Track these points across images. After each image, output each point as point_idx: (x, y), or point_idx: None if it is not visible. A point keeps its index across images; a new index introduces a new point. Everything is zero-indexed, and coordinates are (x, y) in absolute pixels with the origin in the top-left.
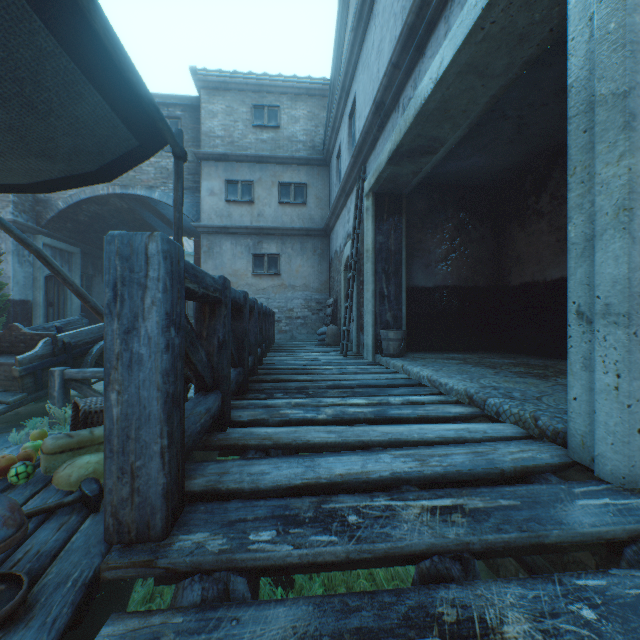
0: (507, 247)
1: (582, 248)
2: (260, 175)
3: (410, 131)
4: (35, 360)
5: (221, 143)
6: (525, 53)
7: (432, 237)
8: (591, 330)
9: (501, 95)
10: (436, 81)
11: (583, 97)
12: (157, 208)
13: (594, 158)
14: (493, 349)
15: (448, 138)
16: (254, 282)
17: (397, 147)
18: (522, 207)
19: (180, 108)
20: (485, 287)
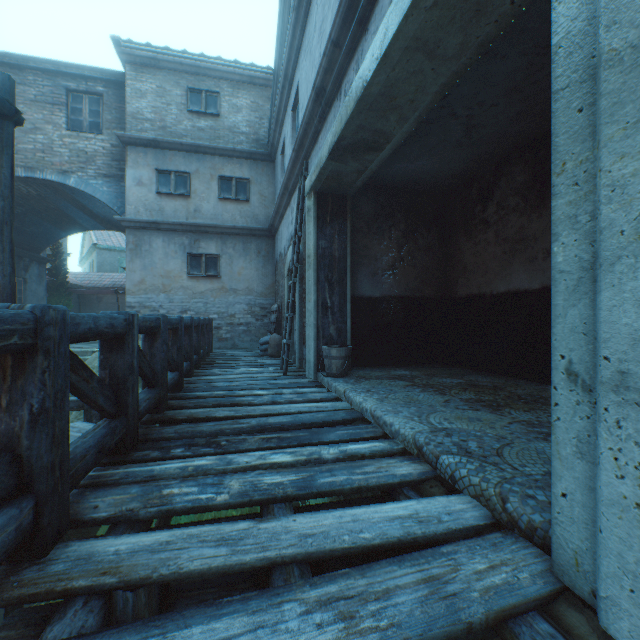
0: (454, 256)
1: (576, 279)
2: (197, 166)
3: (352, 120)
4: None
5: (151, 127)
6: (482, 31)
7: (379, 243)
8: (591, 402)
9: (453, 84)
10: (380, 57)
11: (577, 60)
12: (75, 197)
13: (599, 147)
14: (440, 362)
15: (394, 133)
16: (190, 285)
17: (338, 139)
18: (469, 216)
19: (102, 83)
20: (432, 297)
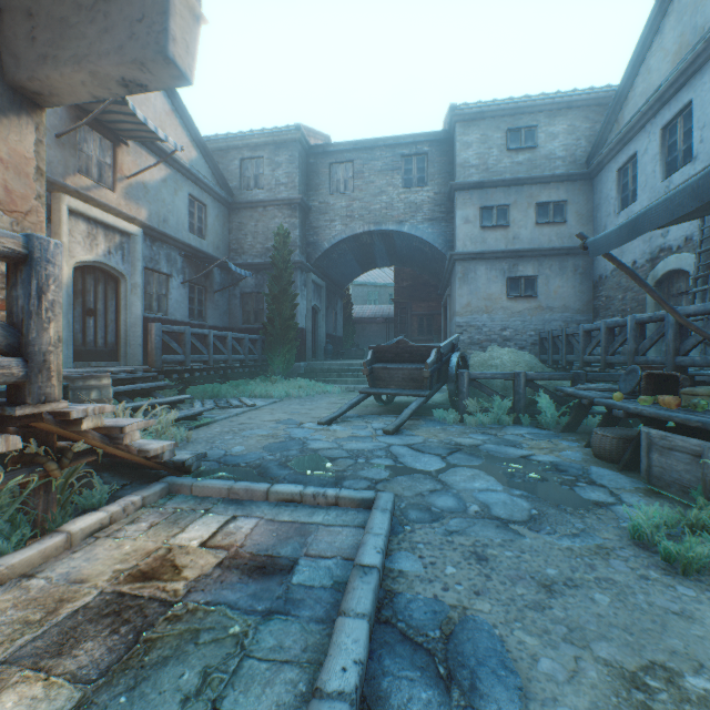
0: None
1: None
2: (515, 198)
3: None
4: (431, 365)
5: (475, 172)
6: None
7: None
8: None
9: None
10: None
11: None
12: (395, 241)
13: None
14: None
15: None
16: (508, 305)
17: None
18: None
19: (427, 144)
20: None
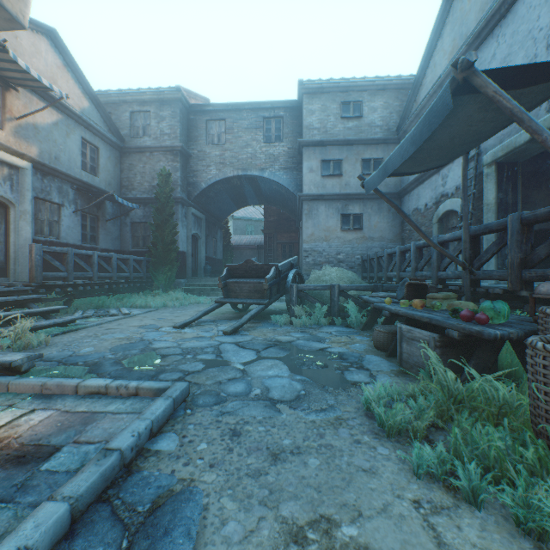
0: None
1: None
2: (346, 154)
3: None
4: (270, 280)
5: (317, 133)
6: None
7: (537, 193)
8: None
9: None
10: None
11: None
12: (260, 184)
13: None
14: None
15: None
16: (342, 235)
17: None
18: None
19: (282, 110)
20: None
